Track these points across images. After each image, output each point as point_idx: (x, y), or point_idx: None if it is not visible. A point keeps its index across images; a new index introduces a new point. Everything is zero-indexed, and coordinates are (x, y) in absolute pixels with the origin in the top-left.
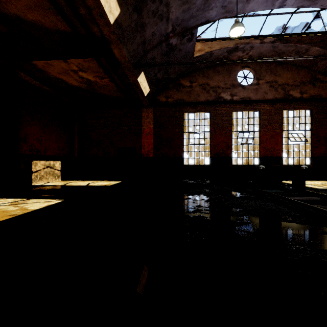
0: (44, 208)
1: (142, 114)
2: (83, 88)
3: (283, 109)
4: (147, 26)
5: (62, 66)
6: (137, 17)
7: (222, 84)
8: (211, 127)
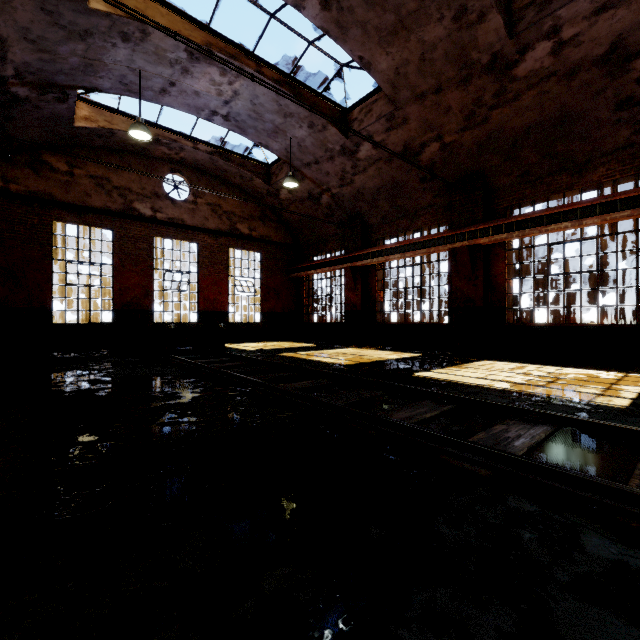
0: None
1: None
2: None
3: (230, 246)
4: None
5: None
6: None
7: (136, 186)
8: (116, 258)
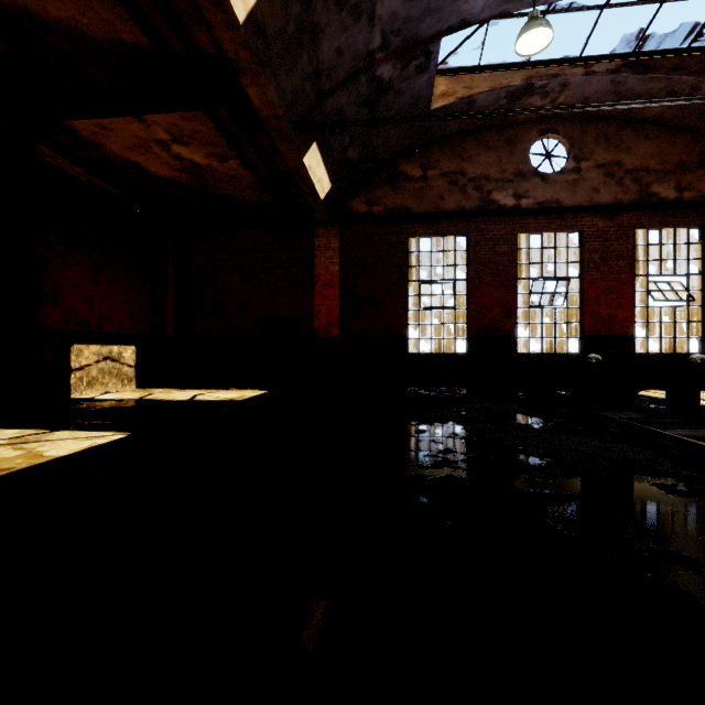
0: (82, 453)
1: (315, 242)
2: (182, 184)
3: (637, 226)
4: (325, 34)
5: (133, 131)
6: (300, 10)
7: (494, 171)
8: (471, 270)
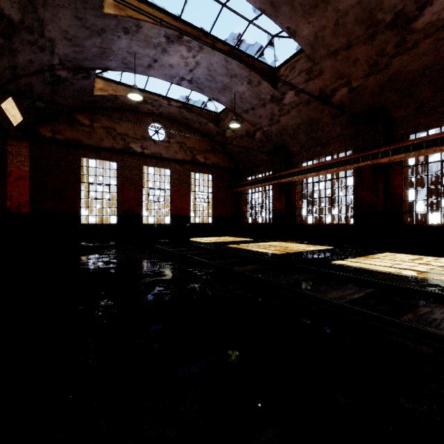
0: None
1: (8, 148)
2: None
3: (191, 171)
4: (21, 53)
5: None
6: (4, 42)
7: (131, 132)
8: (119, 180)
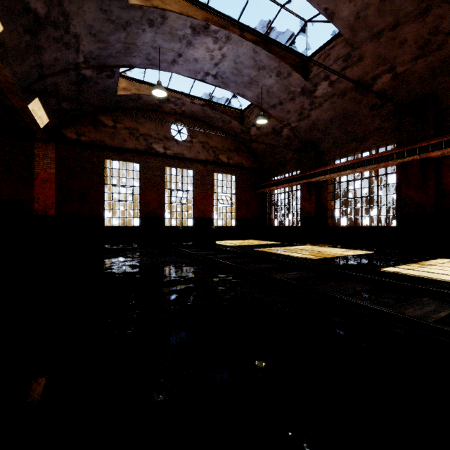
0: None
1: (35, 151)
2: None
3: (214, 171)
4: (47, 50)
5: None
6: (30, 39)
7: (154, 133)
8: (142, 182)
